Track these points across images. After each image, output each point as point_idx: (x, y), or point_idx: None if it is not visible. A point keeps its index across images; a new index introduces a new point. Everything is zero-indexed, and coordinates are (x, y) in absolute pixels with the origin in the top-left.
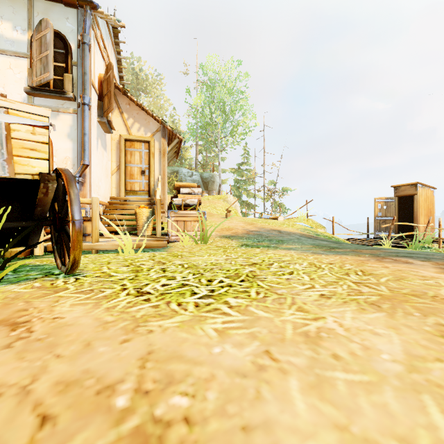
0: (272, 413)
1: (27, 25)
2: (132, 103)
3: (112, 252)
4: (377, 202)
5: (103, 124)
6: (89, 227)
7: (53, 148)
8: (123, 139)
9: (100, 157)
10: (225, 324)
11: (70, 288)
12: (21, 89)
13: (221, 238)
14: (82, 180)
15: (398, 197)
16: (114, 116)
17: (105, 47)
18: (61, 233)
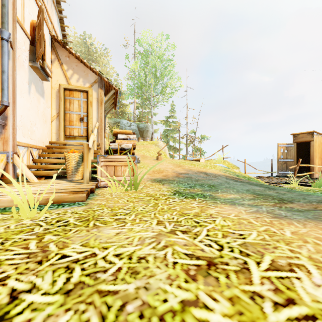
0: None
1: None
2: (71, 56)
3: None
4: (280, 147)
5: (36, 70)
6: None
7: None
8: (62, 88)
9: (34, 102)
10: None
11: None
12: None
13: (152, 182)
14: (0, 122)
15: (296, 143)
16: (54, 67)
17: None
18: None
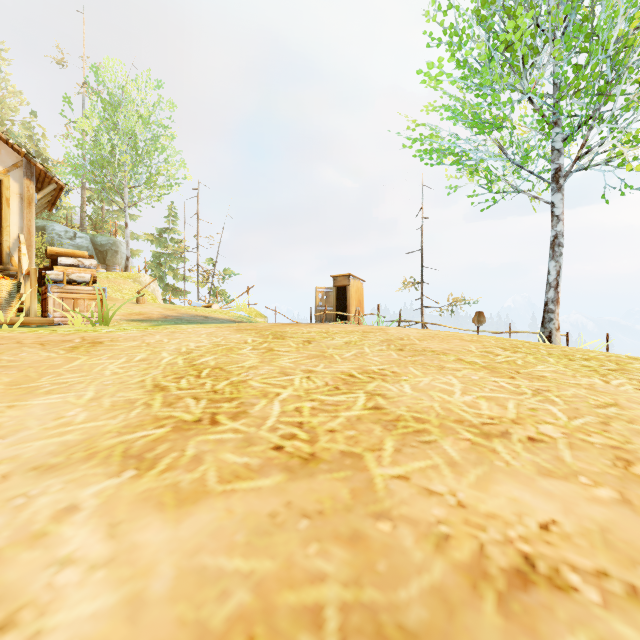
0: (146, 338)
1: None
2: None
3: None
4: (318, 292)
5: None
6: None
7: None
8: None
9: None
10: (128, 332)
11: None
12: None
13: (129, 321)
14: None
15: (336, 287)
16: None
17: None
18: None
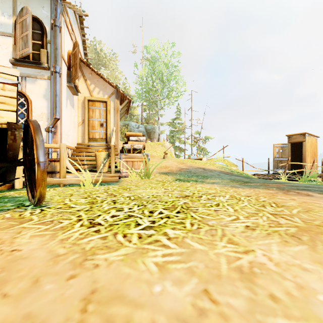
0: None
1: (12, 12)
2: (93, 73)
3: (76, 186)
4: (275, 147)
5: (71, 88)
6: (58, 166)
7: (32, 105)
8: (86, 99)
9: (69, 113)
10: (164, 257)
11: (34, 219)
12: (7, 60)
13: (160, 174)
14: (54, 130)
15: (291, 143)
16: (80, 83)
17: (73, 30)
18: (31, 172)
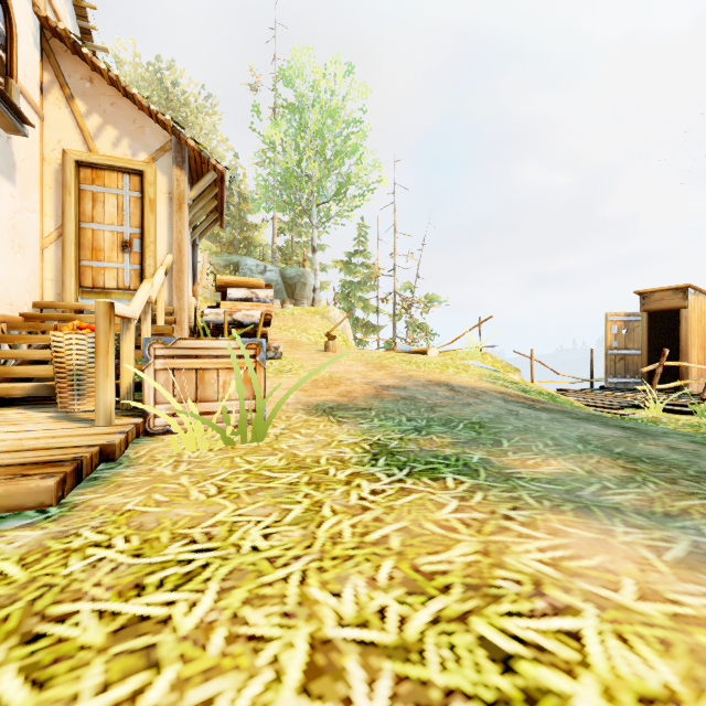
0: None
1: None
2: (98, 78)
3: None
4: (611, 322)
5: None
6: None
7: None
8: (71, 160)
9: None
10: None
11: None
12: None
13: (310, 414)
14: None
15: (648, 312)
16: (48, 105)
17: None
18: None
